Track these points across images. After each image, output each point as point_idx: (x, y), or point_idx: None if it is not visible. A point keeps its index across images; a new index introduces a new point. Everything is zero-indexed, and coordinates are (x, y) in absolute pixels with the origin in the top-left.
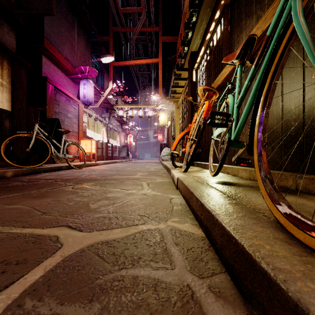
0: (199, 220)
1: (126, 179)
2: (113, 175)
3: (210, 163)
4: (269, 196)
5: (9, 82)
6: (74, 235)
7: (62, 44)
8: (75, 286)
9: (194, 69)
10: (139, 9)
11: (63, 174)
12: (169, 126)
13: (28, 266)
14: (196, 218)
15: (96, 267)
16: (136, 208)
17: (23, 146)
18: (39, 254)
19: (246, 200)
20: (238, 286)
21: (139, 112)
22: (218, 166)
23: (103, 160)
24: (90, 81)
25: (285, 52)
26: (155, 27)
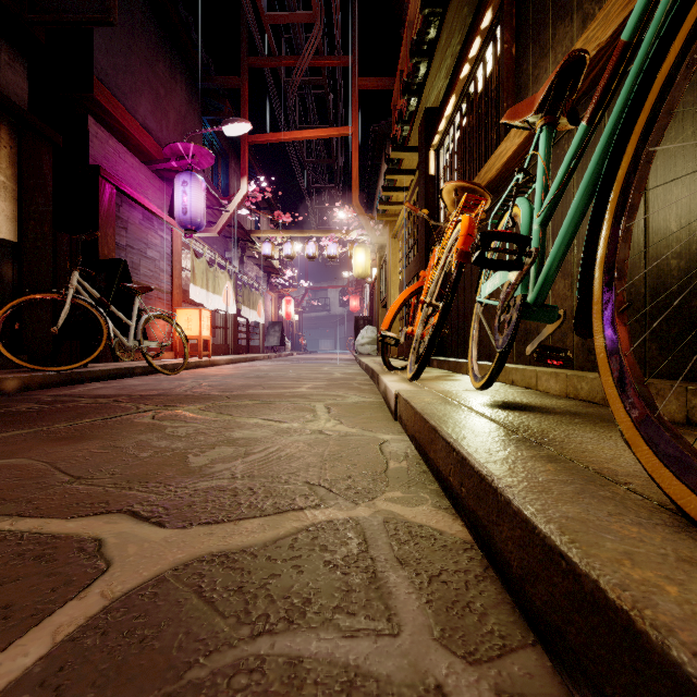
0: (455, 498)
1: (278, 396)
2: (248, 387)
3: (473, 360)
4: (648, 441)
5: (12, 178)
6: (142, 535)
7: (134, 93)
8: (128, 691)
9: (431, 148)
10: (307, 16)
11: (134, 386)
12: (375, 279)
13: (11, 625)
14: (445, 491)
15: (192, 628)
16: (300, 466)
17: (45, 322)
18: (46, 590)
19: (572, 449)
20: (580, 693)
21: (307, 247)
22: (493, 366)
23: (228, 355)
24: (197, 177)
25: (680, 71)
26: (344, 57)
